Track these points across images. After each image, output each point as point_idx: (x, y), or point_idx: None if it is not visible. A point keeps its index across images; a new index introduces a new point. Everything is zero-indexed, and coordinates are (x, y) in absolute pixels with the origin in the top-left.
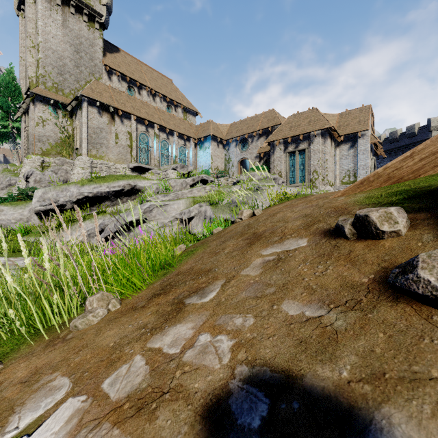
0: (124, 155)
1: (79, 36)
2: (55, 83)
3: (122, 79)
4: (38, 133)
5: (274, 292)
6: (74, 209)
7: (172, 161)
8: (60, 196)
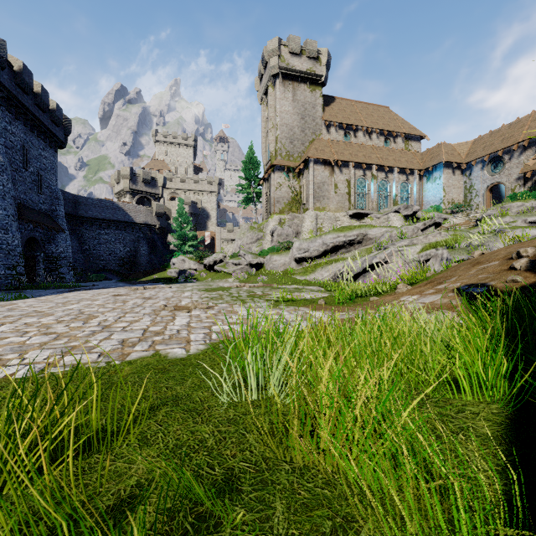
0: (343, 203)
1: (304, 104)
2: (287, 151)
3: (338, 128)
4: (277, 196)
5: (477, 275)
6: (319, 256)
7: (392, 201)
8: (310, 247)
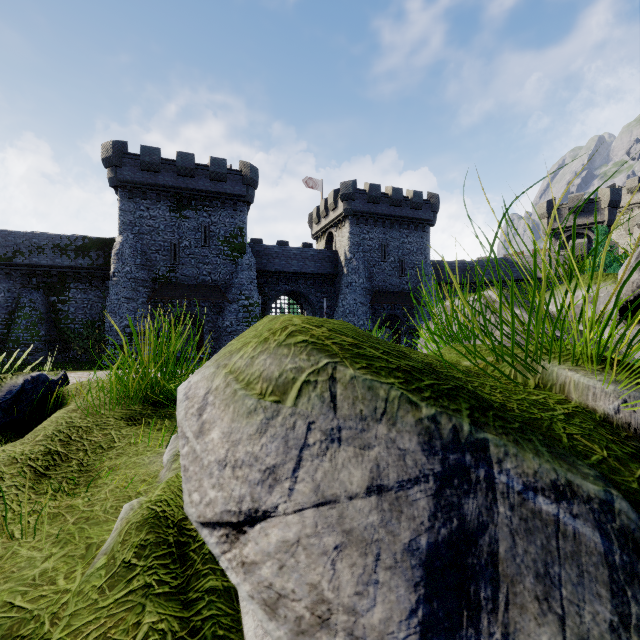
0: None
1: None
2: None
3: None
4: None
5: None
6: None
7: None
8: None
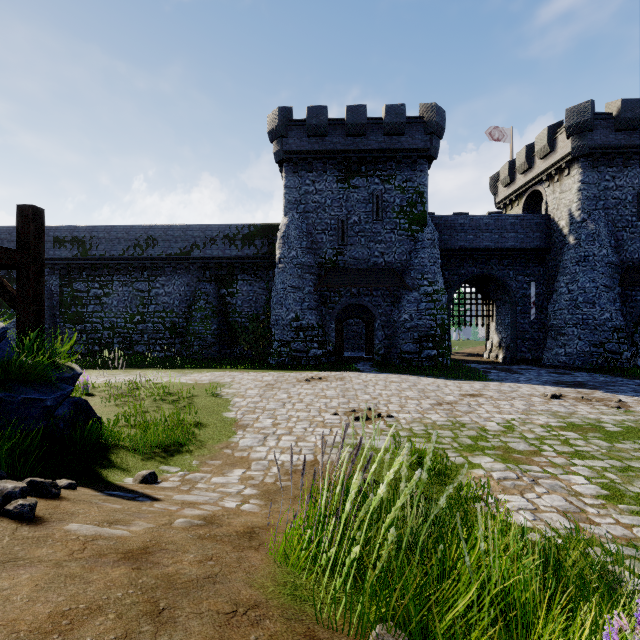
0: None
1: None
2: None
3: None
4: None
5: (126, 511)
6: None
7: None
8: None
